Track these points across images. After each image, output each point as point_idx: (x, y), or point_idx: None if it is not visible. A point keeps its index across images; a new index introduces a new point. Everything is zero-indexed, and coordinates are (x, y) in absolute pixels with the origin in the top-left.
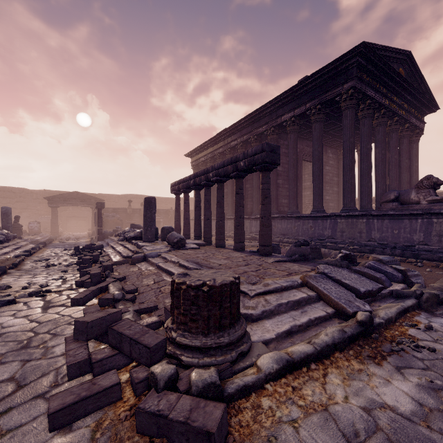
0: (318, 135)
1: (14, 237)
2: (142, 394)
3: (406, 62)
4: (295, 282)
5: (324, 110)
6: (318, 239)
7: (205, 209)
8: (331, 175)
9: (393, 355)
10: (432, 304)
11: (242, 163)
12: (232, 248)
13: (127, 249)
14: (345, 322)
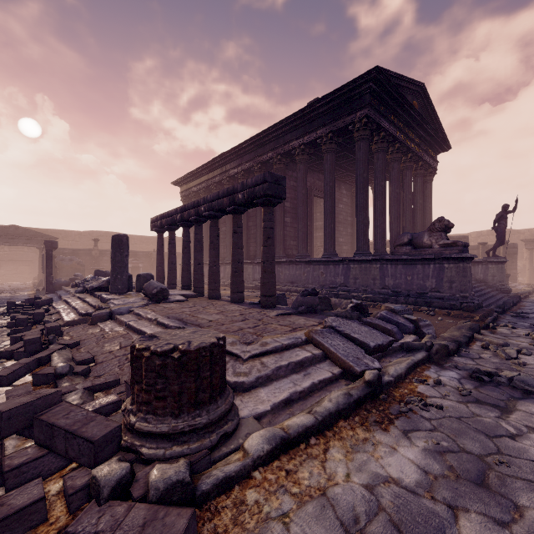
0: (329, 167)
1: None
2: (79, 509)
3: (420, 95)
4: (298, 338)
5: (337, 139)
6: (330, 287)
7: (196, 251)
8: (344, 214)
9: (401, 417)
10: (441, 356)
11: (241, 195)
12: (229, 299)
13: (87, 304)
14: (352, 384)
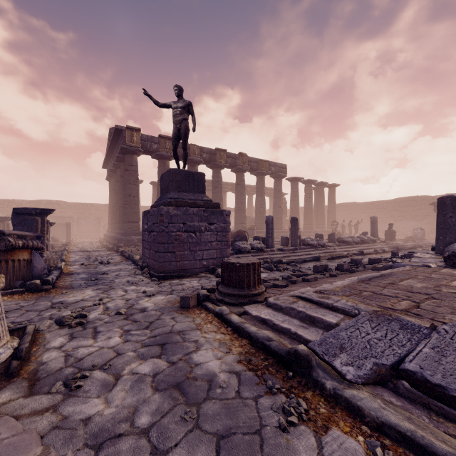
0: None
1: (373, 241)
2: None
3: None
4: (356, 310)
5: None
6: None
7: None
8: None
9: (258, 379)
10: None
11: None
12: None
13: None
14: None
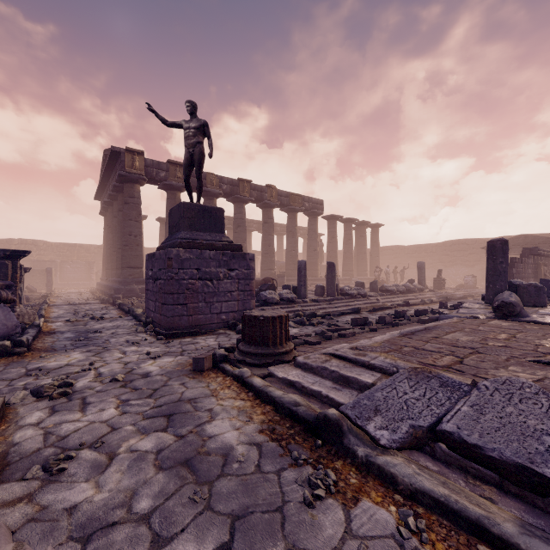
0: None
1: (420, 290)
2: None
3: None
4: (394, 367)
5: None
6: None
7: None
8: None
9: (282, 450)
10: None
11: None
12: None
13: None
14: None
